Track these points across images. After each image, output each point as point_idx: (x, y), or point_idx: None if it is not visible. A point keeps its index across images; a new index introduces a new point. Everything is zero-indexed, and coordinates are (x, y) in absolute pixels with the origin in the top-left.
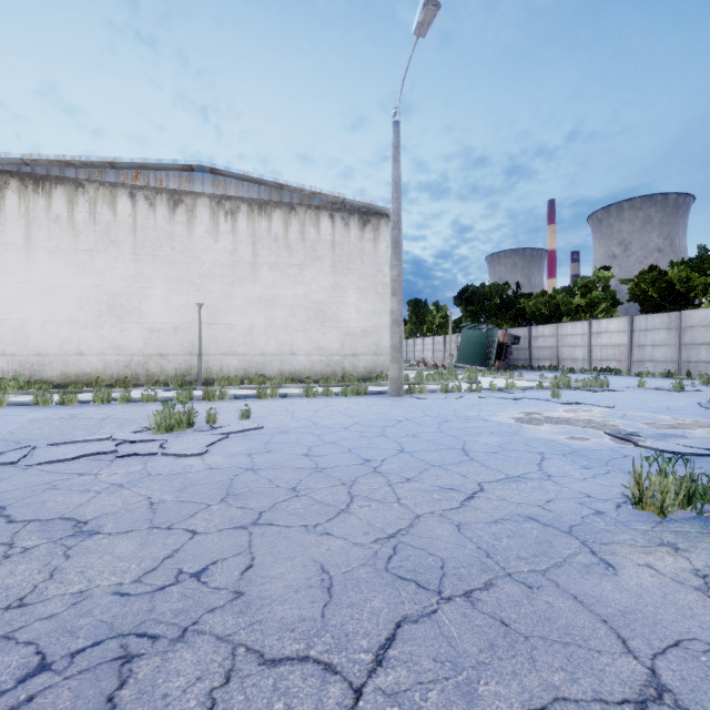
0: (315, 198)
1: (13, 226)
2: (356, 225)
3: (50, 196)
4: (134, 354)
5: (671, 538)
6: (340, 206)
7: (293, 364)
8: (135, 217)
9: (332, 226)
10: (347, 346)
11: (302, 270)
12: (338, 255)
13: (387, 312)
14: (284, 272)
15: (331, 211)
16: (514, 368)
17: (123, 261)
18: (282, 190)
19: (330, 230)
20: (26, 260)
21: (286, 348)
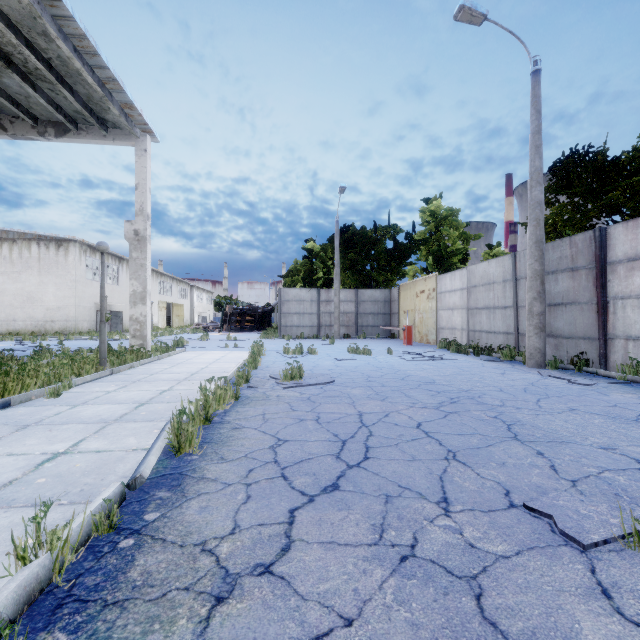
0: (28, 234)
1: None
2: (54, 248)
3: None
4: None
5: None
6: (43, 238)
7: (15, 326)
8: None
9: (39, 249)
10: (48, 316)
11: (20, 274)
12: (43, 265)
13: (74, 296)
14: (10, 276)
15: (38, 241)
16: (236, 330)
17: None
18: (9, 231)
19: (37, 251)
20: None
21: (11, 317)
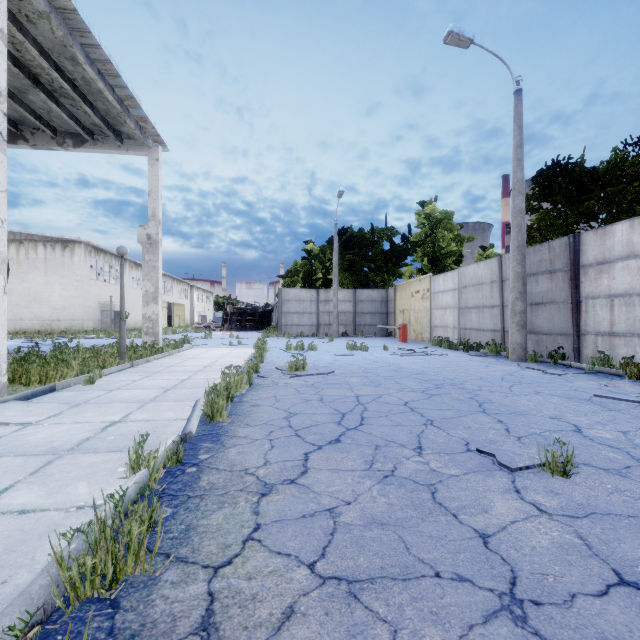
0: (35, 235)
1: None
2: (60, 249)
3: None
4: None
5: None
6: (50, 239)
7: (22, 325)
8: None
9: (45, 250)
10: (55, 315)
11: (27, 275)
12: (49, 266)
13: (80, 296)
14: (17, 276)
15: (44, 242)
16: (236, 329)
17: None
18: (16, 233)
19: (44, 252)
20: None
21: (18, 317)
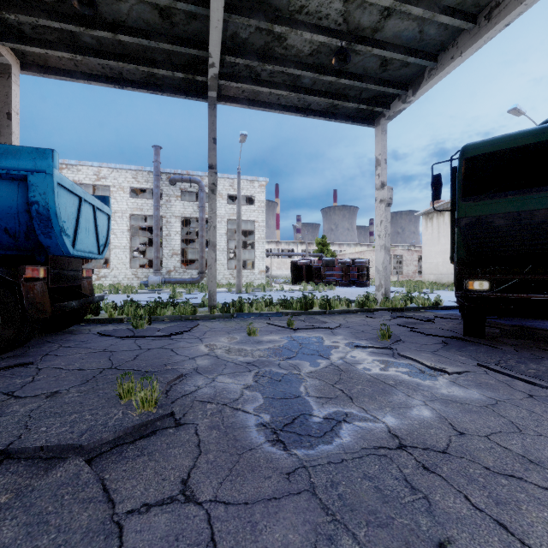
0: None
1: (435, 230)
2: None
3: (444, 216)
4: None
5: None
6: None
7: None
8: None
9: None
10: None
11: None
12: None
13: None
14: None
15: None
16: None
17: None
18: None
19: None
20: (438, 241)
21: None
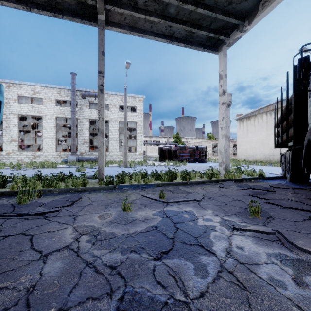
0: None
1: (245, 128)
2: None
3: (250, 120)
4: (266, 155)
5: None
6: None
7: None
8: (267, 119)
9: None
10: None
11: None
12: None
13: None
14: None
15: None
16: None
17: (264, 131)
18: None
19: None
20: (246, 135)
21: None
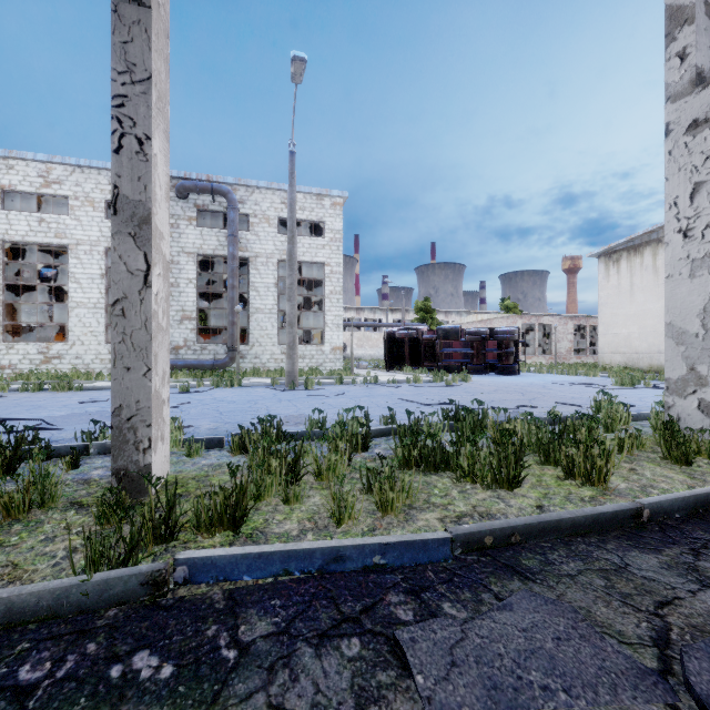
0: None
1: (624, 280)
2: None
3: (642, 255)
4: None
5: (645, 408)
6: None
7: None
8: None
9: None
10: None
11: None
12: None
13: None
14: None
15: None
16: None
17: None
18: None
19: None
20: (629, 297)
21: None
